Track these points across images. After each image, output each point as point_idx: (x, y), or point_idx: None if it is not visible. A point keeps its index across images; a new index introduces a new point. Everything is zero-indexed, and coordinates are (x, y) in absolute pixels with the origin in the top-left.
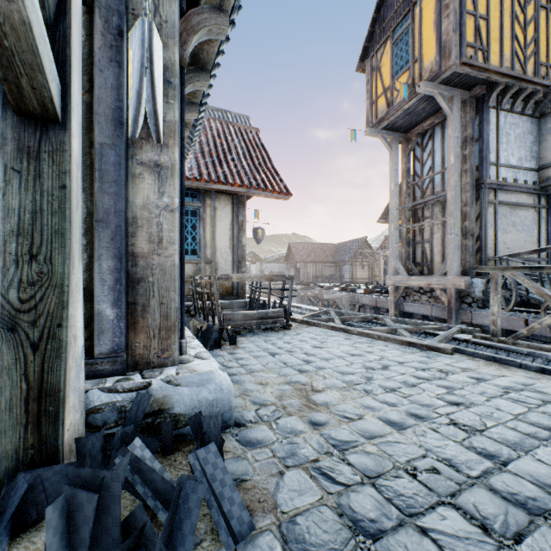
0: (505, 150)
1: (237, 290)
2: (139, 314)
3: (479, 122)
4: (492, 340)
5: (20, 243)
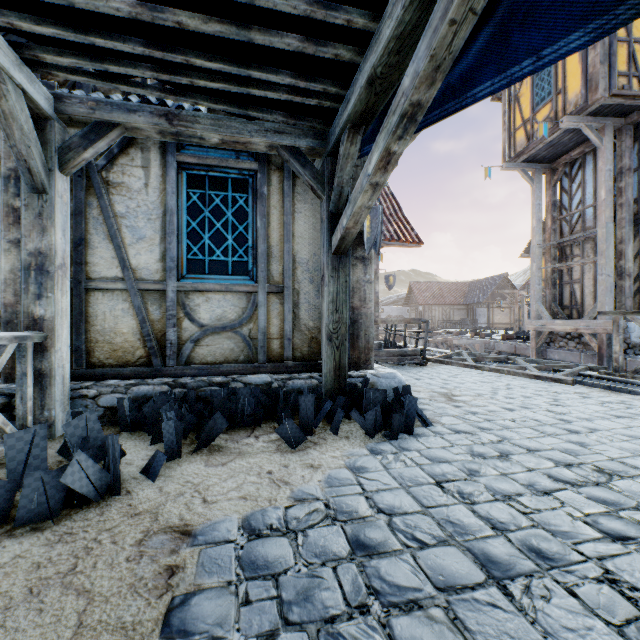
0: None
1: None
2: (355, 340)
3: (637, 150)
4: (614, 375)
5: (333, 306)
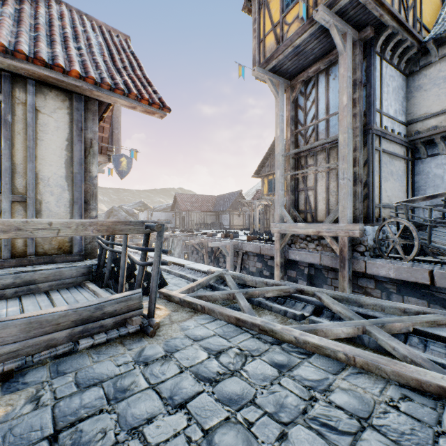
0: (386, 99)
1: (79, 246)
2: None
3: (366, 67)
4: None
5: None
